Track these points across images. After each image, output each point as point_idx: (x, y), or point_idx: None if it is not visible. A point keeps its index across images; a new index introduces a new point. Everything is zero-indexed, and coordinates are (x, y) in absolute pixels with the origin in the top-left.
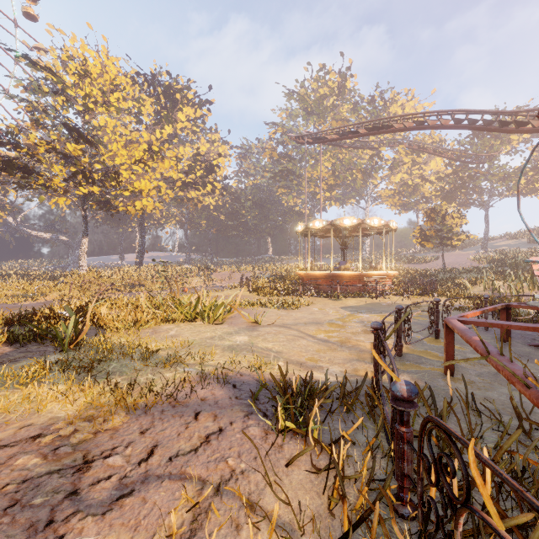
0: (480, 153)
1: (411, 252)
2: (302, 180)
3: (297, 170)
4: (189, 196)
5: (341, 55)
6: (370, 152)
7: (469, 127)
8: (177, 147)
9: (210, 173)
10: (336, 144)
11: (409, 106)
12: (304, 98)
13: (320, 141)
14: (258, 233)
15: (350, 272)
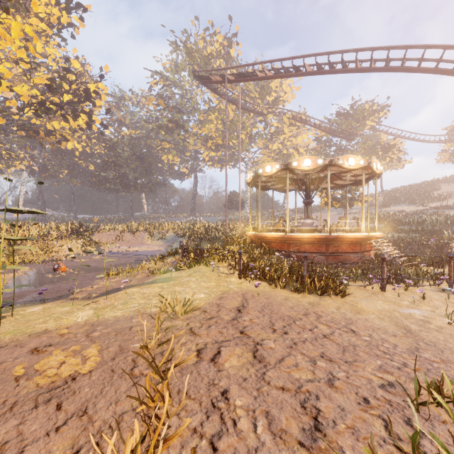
0: (346, 132)
1: (280, 212)
2: (189, 136)
3: (186, 124)
4: (49, 127)
5: (229, 19)
6: (251, 120)
7: (452, 72)
8: (31, 41)
9: (83, 102)
10: (232, 101)
11: (287, 84)
12: (192, 52)
13: (244, 79)
14: (139, 188)
15: (355, 234)
